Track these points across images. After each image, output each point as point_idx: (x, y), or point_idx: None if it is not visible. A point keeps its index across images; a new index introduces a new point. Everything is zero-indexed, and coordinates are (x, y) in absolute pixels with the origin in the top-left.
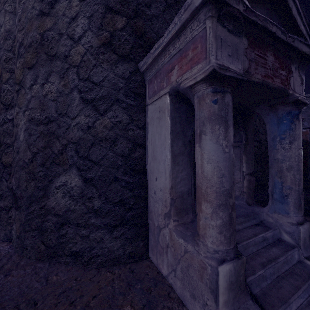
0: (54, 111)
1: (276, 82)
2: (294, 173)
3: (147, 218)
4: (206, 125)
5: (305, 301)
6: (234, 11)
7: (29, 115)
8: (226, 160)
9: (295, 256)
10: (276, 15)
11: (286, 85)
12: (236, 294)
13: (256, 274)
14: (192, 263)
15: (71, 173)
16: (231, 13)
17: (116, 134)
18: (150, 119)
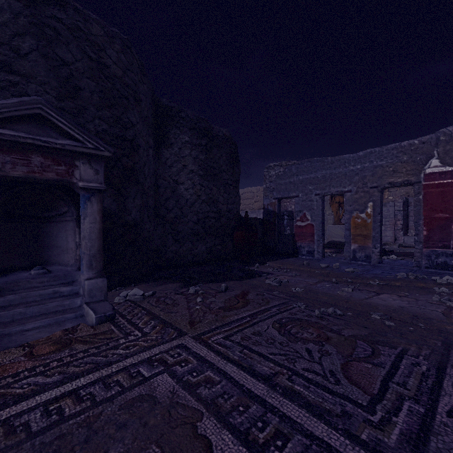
0: None
1: (48, 175)
2: (86, 241)
3: None
4: None
5: (47, 324)
6: None
7: None
8: None
9: (78, 303)
10: (49, 127)
11: (68, 176)
12: None
13: (12, 311)
14: None
15: None
16: None
17: None
18: None
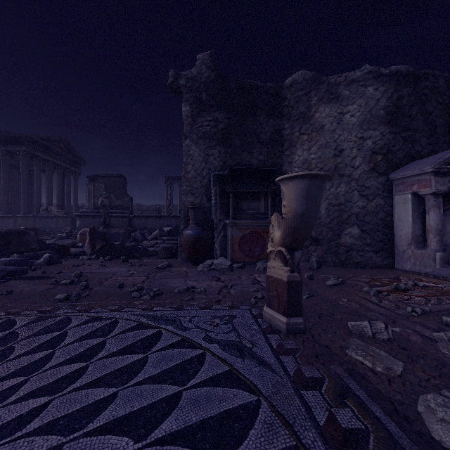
0: (342, 200)
1: None
2: None
3: (394, 250)
4: (431, 208)
5: None
6: (442, 172)
7: (328, 202)
8: (439, 220)
9: None
10: None
11: None
12: (443, 263)
13: None
14: (424, 256)
15: (353, 228)
16: (441, 172)
17: (377, 210)
18: (396, 202)
